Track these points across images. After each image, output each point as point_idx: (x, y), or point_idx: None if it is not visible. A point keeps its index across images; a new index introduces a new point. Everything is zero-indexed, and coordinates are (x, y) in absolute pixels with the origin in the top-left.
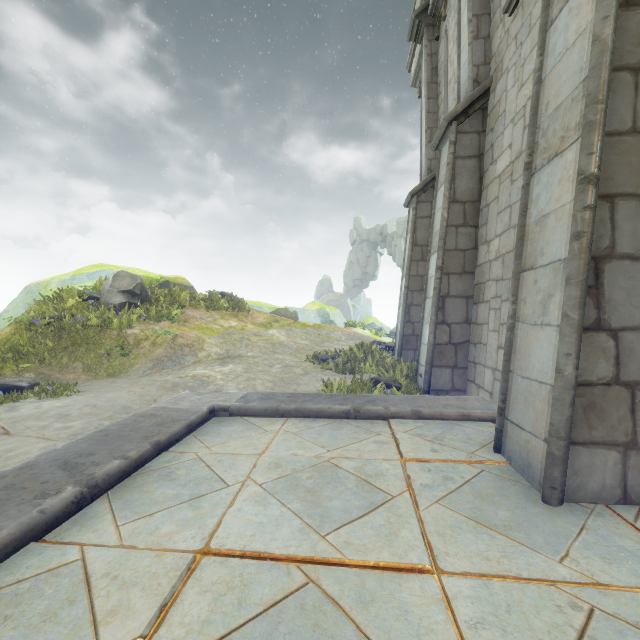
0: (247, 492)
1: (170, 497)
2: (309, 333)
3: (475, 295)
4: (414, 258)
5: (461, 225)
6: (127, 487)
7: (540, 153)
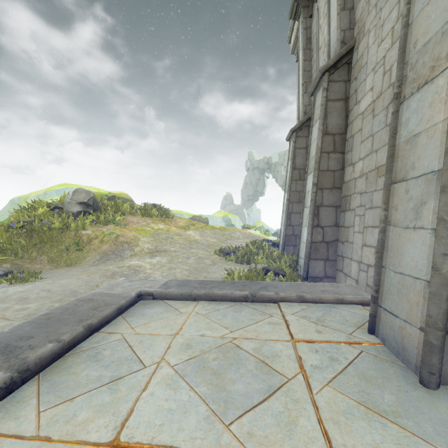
0: (160, 374)
1: (93, 379)
2: (216, 233)
3: (342, 205)
4: (294, 178)
5: (332, 152)
6: (57, 368)
7: (409, 84)
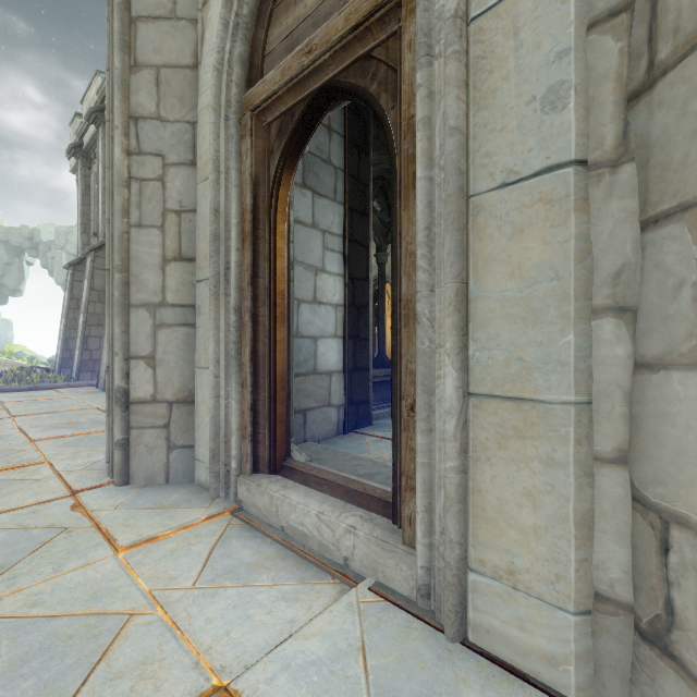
0: (2, 399)
1: None
2: None
3: None
4: (72, 307)
5: (98, 302)
6: None
7: None
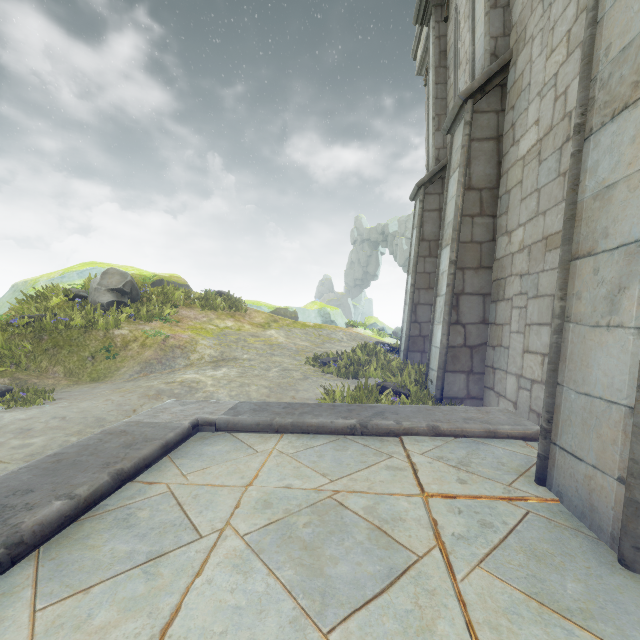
0: (223, 549)
1: (120, 557)
2: (309, 334)
3: (493, 292)
4: (421, 254)
5: (477, 215)
6: (68, 539)
7: (598, 110)
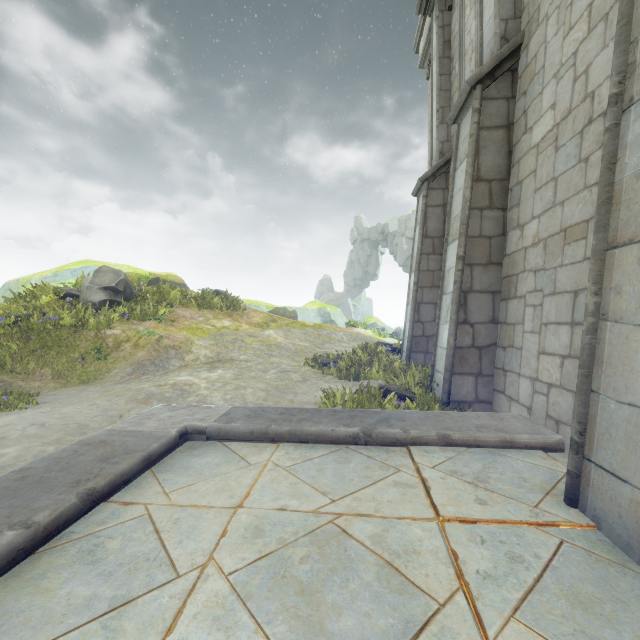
0: (203, 595)
1: (77, 605)
2: (309, 334)
3: (503, 290)
4: (424, 251)
5: (486, 207)
6: (18, 579)
7: None
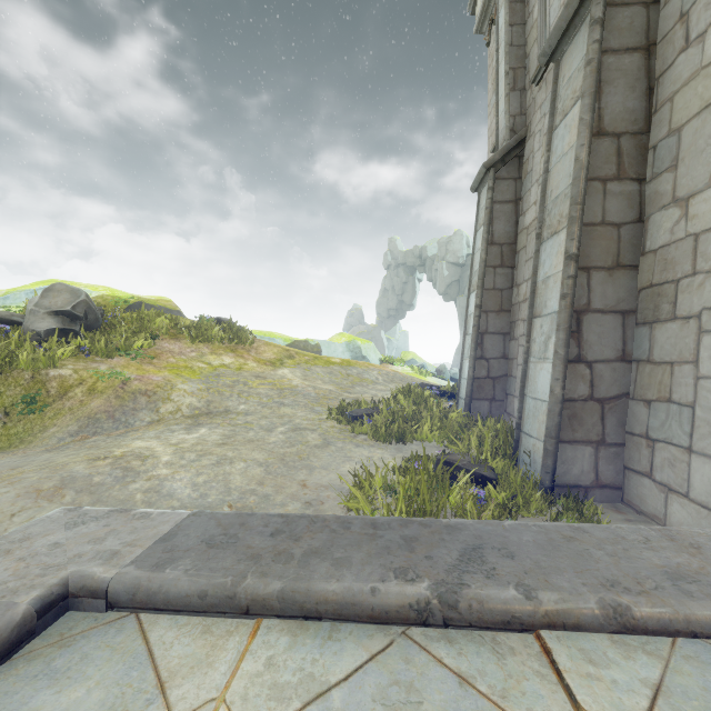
0: None
1: None
2: (334, 373)
3: (643, 308)
4: (490, 263)
5: (613, 177)
6: None
7: None
